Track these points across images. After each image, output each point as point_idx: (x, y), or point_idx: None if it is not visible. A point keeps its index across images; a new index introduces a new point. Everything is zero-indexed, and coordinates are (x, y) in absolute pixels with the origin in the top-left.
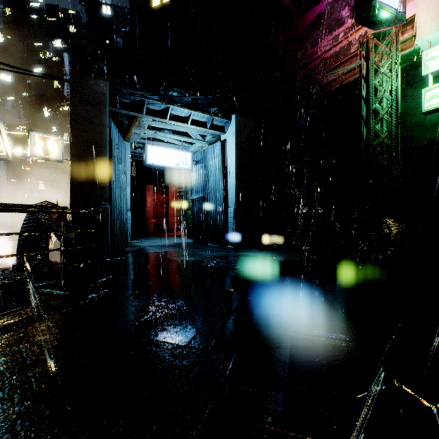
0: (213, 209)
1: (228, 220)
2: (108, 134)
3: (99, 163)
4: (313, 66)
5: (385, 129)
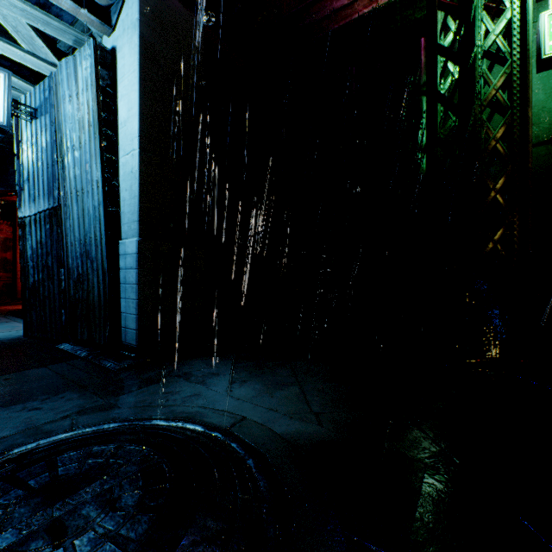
0: (76, 244)
1: (118, 276)
2: None
3: None
4: None
5: None
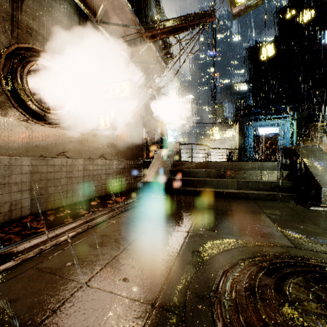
0: None
1: None
2: (247, 130)
3: (245, 138)
4: None
5: None
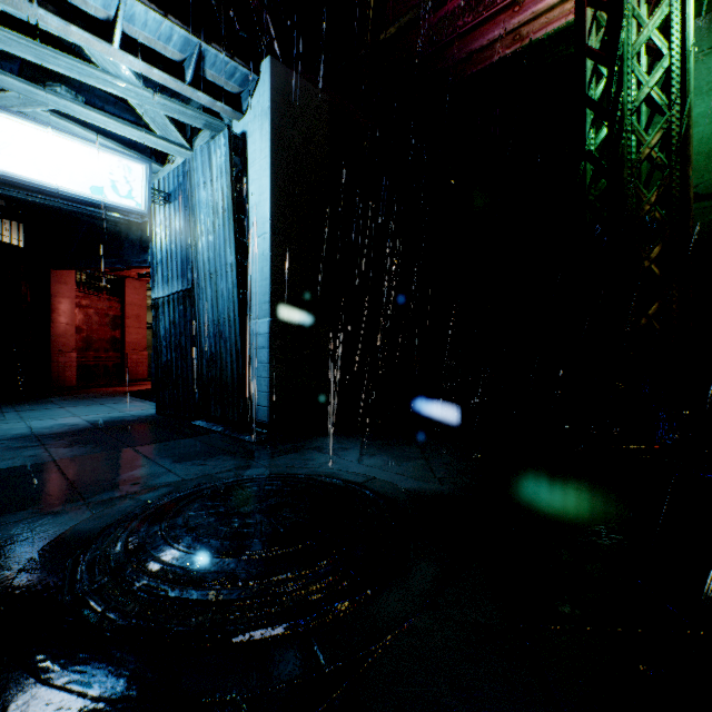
0: (210, 325)
1: (250, 355)
2: None
3: None
4: (453, 9)
5: (634, 138)
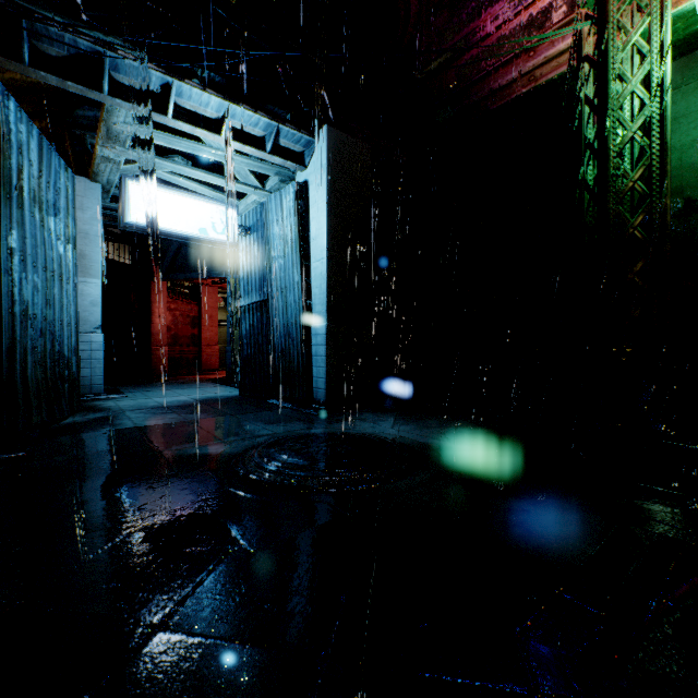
0: (281, 327)
1: (311, 351)
2: None
3: None
4: (477, 54)
5: (628, 167)
